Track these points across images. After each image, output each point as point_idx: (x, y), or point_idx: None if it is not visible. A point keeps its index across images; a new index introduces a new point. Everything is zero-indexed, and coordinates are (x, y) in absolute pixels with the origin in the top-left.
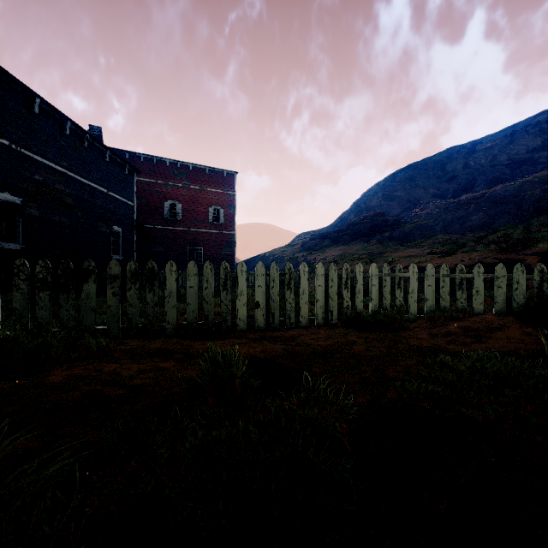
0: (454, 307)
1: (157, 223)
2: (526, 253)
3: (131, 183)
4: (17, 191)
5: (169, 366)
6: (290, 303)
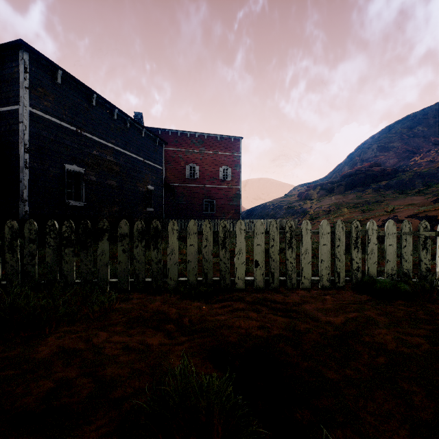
0: None
1: (180, 181)
2: None
3: (160, 152)
4: (81, 163)
5: (156, 344)
6: (291, 263)
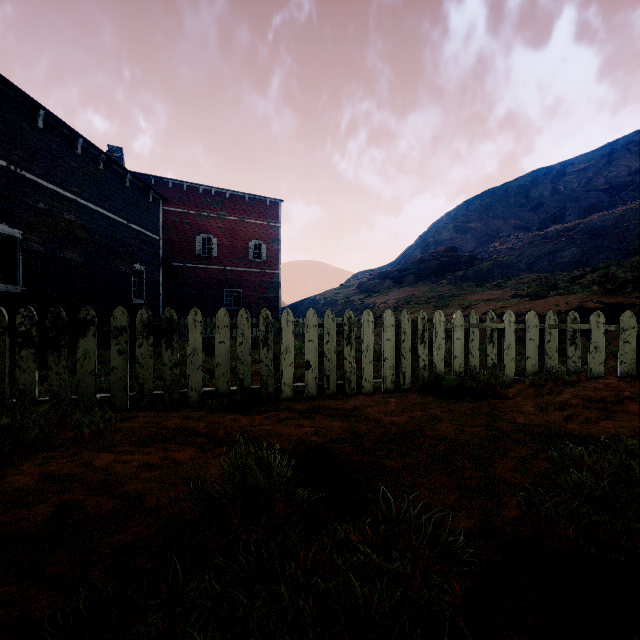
0: (563, 368)
1: (187, 260)
2: (638, 296)
3: (156, 213)
4: (17, 222)
5: (186, 458)
6: (350, 362)
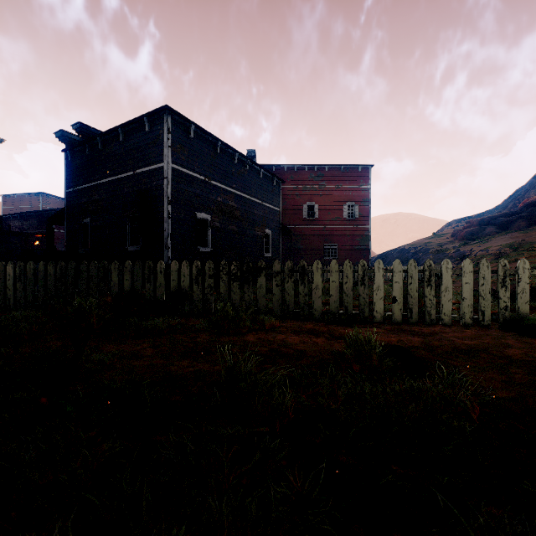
0: None
1: (297, 223)
2: None
3: (278, 192)
4: (208, 211)
5: (320, 342)
6: (430, 300)
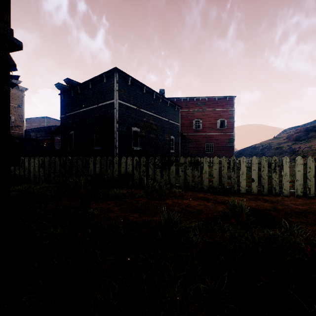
0: None
1: (189, 132)
2: None
3: (178, 114)
4: (138, 126)
5: (209, 205)
6: (275, 180)
